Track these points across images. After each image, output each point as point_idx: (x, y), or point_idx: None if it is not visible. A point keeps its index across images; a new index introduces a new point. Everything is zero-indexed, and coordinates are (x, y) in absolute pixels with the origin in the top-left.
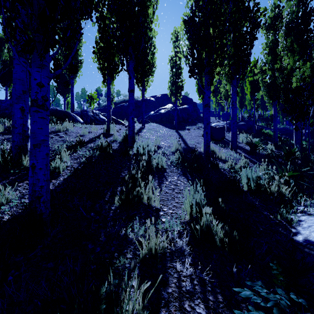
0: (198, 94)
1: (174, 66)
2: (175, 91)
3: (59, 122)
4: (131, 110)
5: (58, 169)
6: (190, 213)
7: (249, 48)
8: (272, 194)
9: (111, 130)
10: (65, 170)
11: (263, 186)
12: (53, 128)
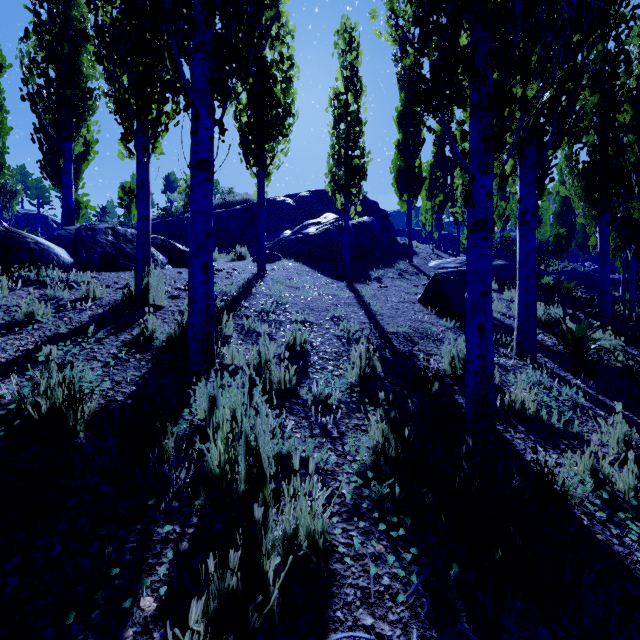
0: (398, 191)
1: (344, 117)
2: (346, 181)
3: None
4: (198, 237)
5: None
6: None
7: (587, 44)
8: None
9: (151, 294)
10: None
11: None
12: None
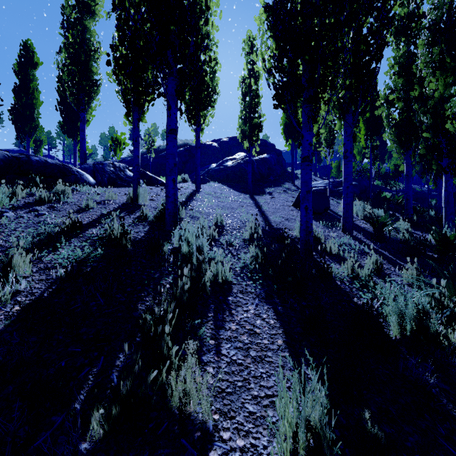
0: (285, 138)
1: (248, 93)
2: (250, 133)
3: (49, 184)
4: (171, 166)
5: None
6: None
7: (376, 60)
8: (453, 349)
9: (140, 198)
10: (8, 304)
11: (434, 333)
12: (33, 196)
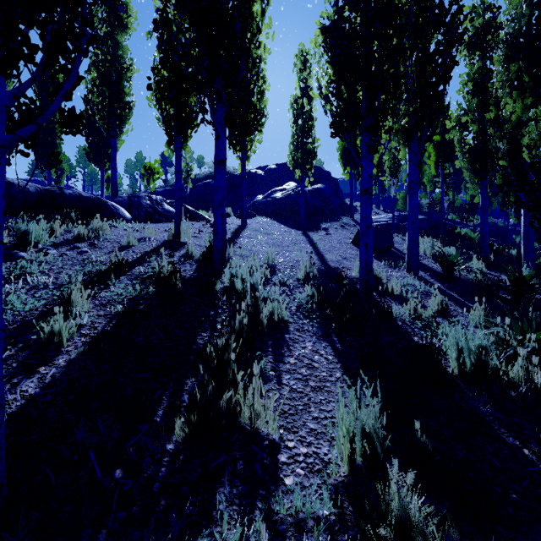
0: (343, 165)
1: (301, 116)
2: (302, 160)
3: (84, 219)
4: (219, 200)
5: (59, 336)
6: (350, 458)
7: (443, 82)
8: (512, 384)
9: (183, 234)
10: (75, 337)
11: (493, 368)
12: (70, 232)
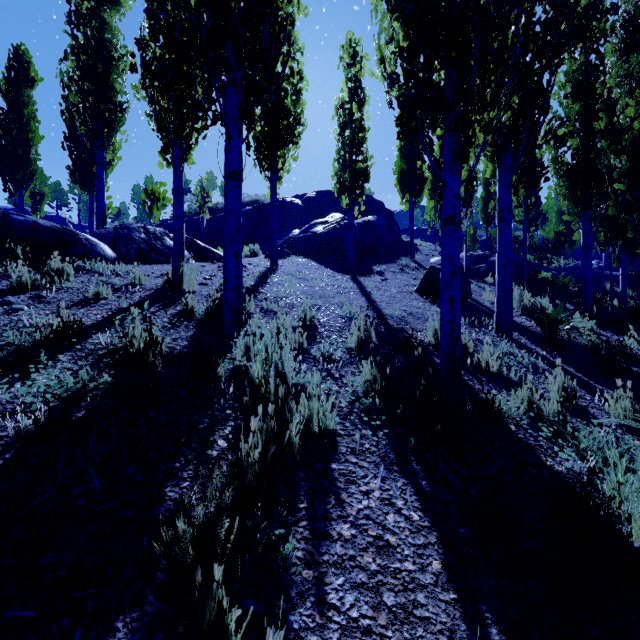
0: (401, 192)
1: (349, 125)
2: (351, 183)
3: (41, 259)
4: (231, 231)
5: None
6: None
7: (551, 68)
8: None
9: (185, 281)
10: None
11: None
12: (9, 278)
